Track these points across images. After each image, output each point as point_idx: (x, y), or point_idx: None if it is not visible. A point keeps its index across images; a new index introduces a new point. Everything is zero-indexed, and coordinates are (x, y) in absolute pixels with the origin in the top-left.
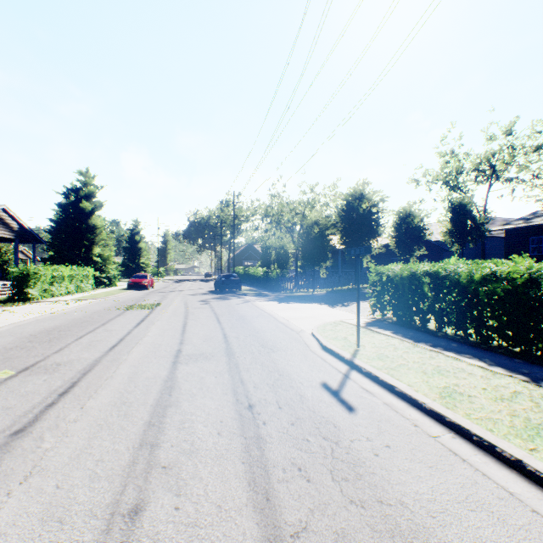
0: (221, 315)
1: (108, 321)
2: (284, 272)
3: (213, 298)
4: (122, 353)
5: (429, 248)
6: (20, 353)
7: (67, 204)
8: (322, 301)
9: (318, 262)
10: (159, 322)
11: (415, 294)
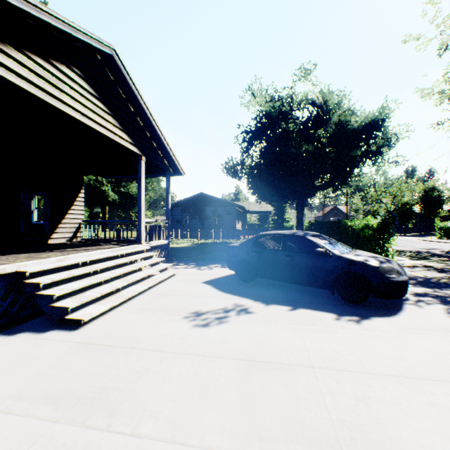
0: None
1: None
2: None
3: None
4: None
5: None
6: None
7: None
8: (413, 236)
9: (407, 220)
10: None
11: (449, 231)
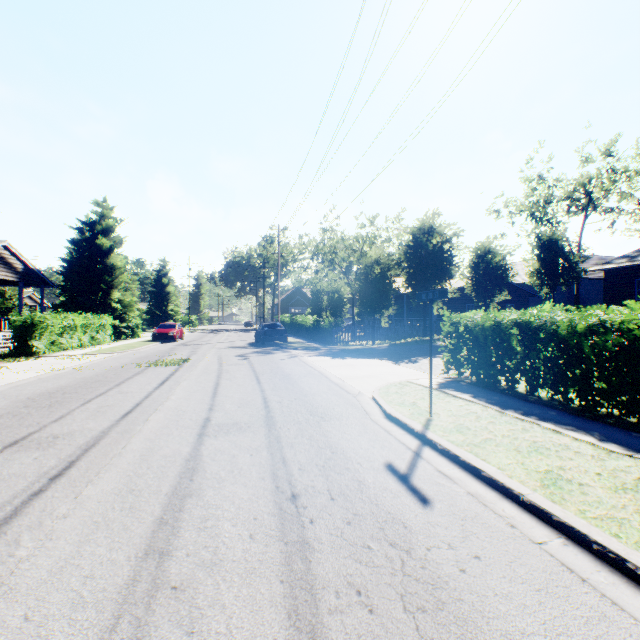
0: (262, 373)
1: (124, 380)
2: (338, 321)
3: (253, 352)
4: (137, 422)
5: (512, 292)
6: (11, 422)
7: (81, 240)
8: (384, 356)
9: (379, 309)
10: (185, 382)
11: (500, 349)
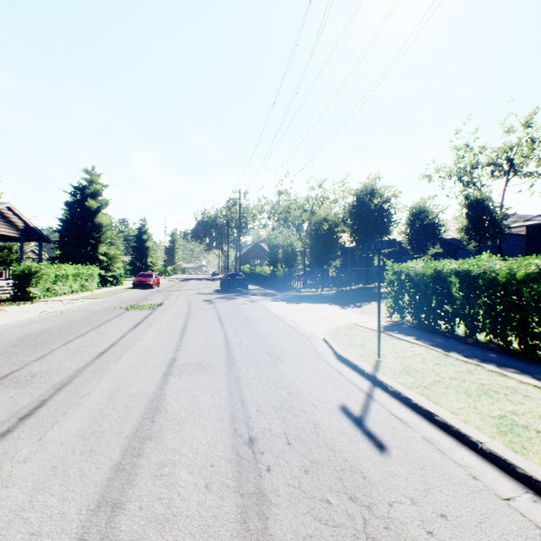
0: (225, 316)
1: (104, 322)
2: (292, 271)
3: (218, 297)
4: (109, 361)
5: (443, 246)
6: None
7: (73, 202)
8: (332, 301)
9: (327, 260)
10: (157, 324)
11: (440, 295)
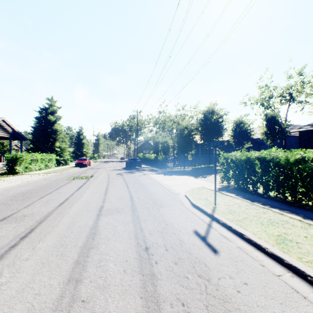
0: (129, 183)
1: (60, 186)
2: (167, 157)
3: (125, 172)
4: (66, 208)
5: (252, 142)
6: (3, 208)
7: (40, 117)
8: (190, 174)
9: (187, 151)
10: (91, 187)
11: (249, 171)
